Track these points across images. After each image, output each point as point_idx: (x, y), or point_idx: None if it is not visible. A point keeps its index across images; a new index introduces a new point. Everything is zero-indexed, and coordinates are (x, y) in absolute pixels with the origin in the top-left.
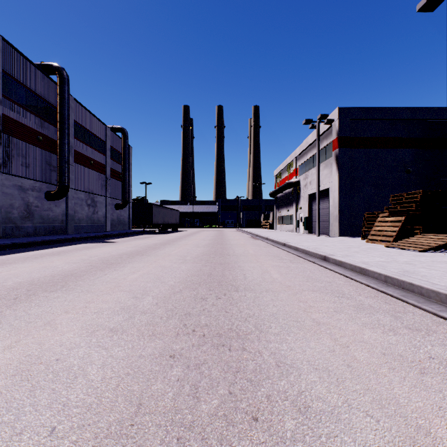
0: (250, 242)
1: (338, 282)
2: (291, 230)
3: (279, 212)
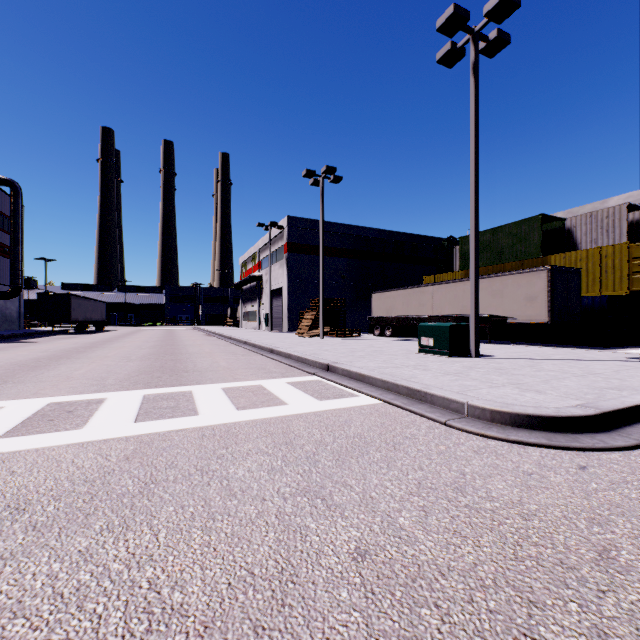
0: (202, 338)
1: (239, 350)
2: (256, 327)
3: (244, 307)
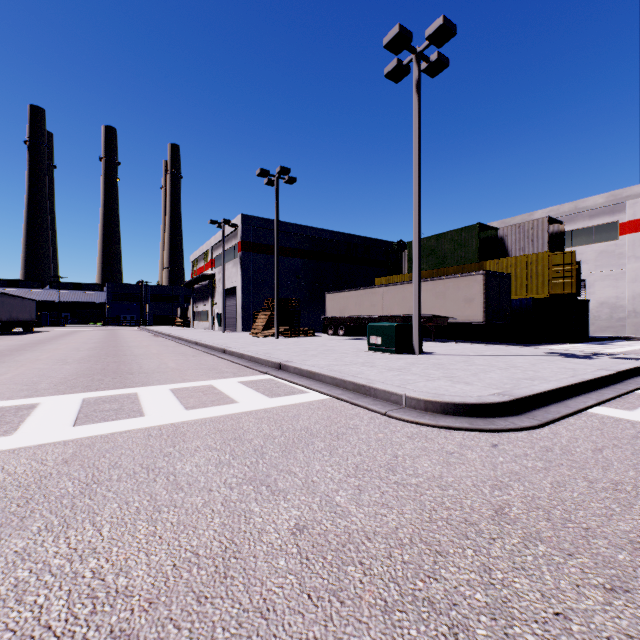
0: (149, 339)
1: (189, 351)
2: (208, 327)
3: (196, 307)
